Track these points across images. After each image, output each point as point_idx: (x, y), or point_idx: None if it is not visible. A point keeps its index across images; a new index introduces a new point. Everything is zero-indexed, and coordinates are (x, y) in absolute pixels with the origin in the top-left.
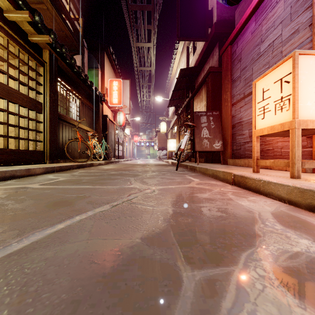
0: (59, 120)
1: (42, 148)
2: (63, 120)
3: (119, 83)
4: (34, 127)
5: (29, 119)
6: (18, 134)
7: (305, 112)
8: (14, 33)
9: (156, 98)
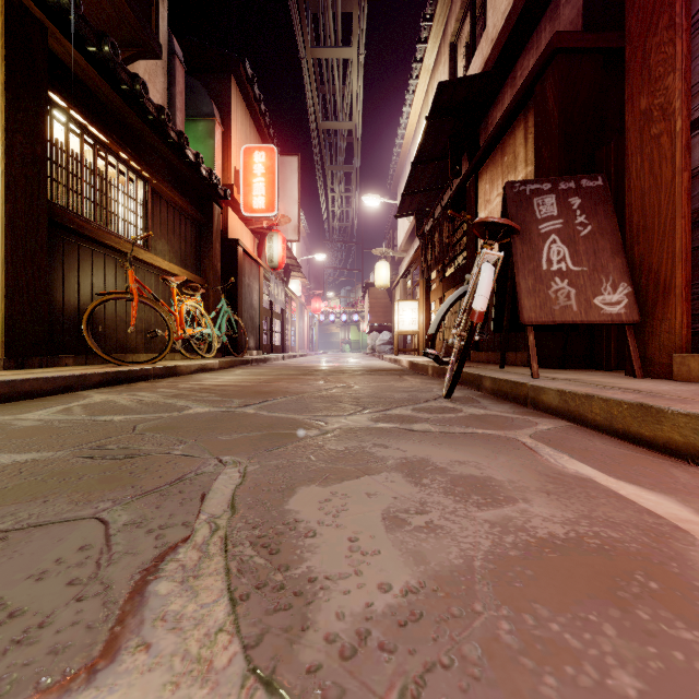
0: (65, 234)
1: None
2: (78, 235)
3: (269, 156)
4: None
5: None
6: None
7: None
8: None
9: (366, 199)
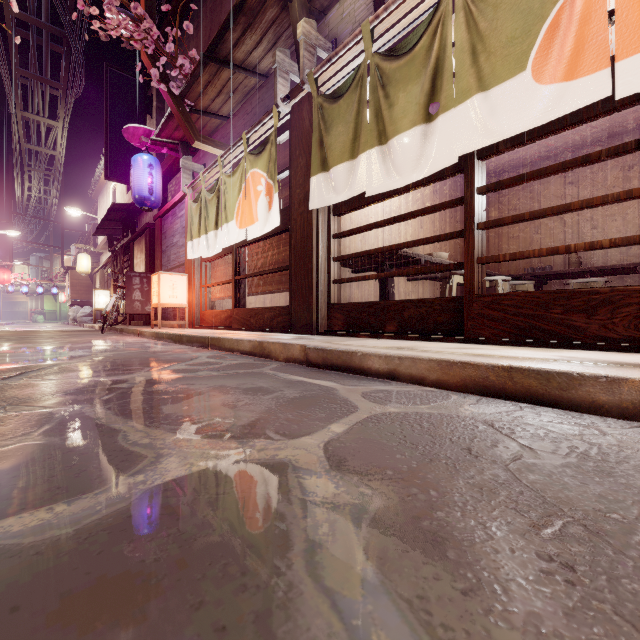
0: None
1: None
2: None
3: None
4: None
5: None
6: None
7: (164, 299)
8: None
9: (69, 209)
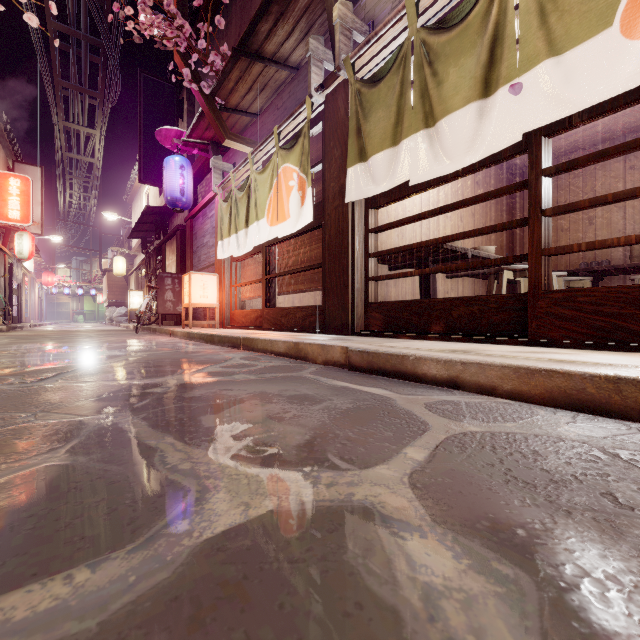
0: None
1: None
2: None
3: (24, 183)
4: None
5: None
6: None
7: (195, 299)
8: None
9: (106, 214)
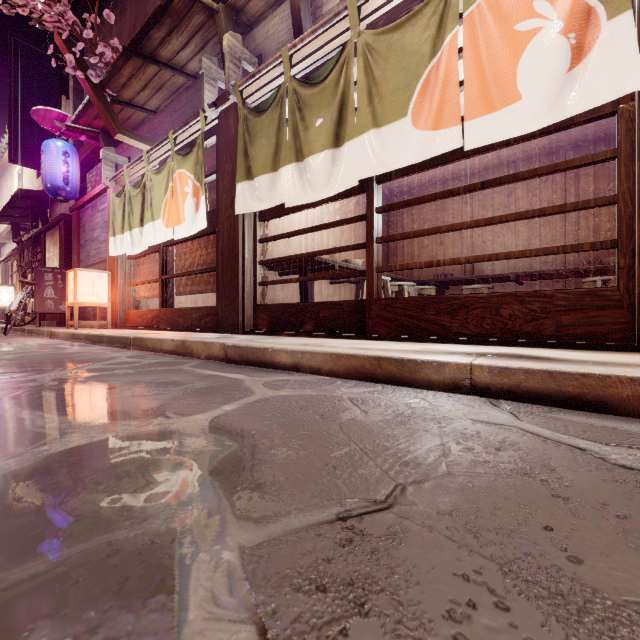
0: None
1: None
2: None
3: None
4: None
5: None
6: None
7: (82, 298)
8: None
9: None
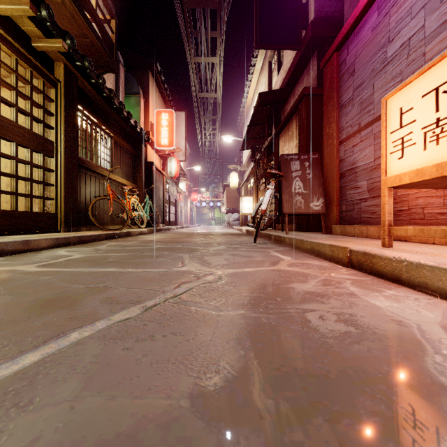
0: (81, 168)
1: (53, 209)
2: (86, 168)
3: (170, 116)
4: (41, 177)
5: (33, 165)
6: (15, 188)
7: None
8: (9, 34)
9: (224, 137)
